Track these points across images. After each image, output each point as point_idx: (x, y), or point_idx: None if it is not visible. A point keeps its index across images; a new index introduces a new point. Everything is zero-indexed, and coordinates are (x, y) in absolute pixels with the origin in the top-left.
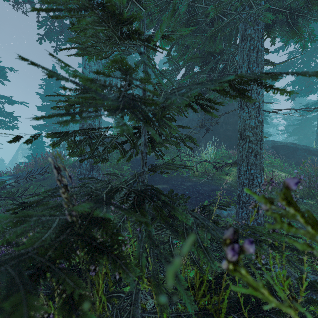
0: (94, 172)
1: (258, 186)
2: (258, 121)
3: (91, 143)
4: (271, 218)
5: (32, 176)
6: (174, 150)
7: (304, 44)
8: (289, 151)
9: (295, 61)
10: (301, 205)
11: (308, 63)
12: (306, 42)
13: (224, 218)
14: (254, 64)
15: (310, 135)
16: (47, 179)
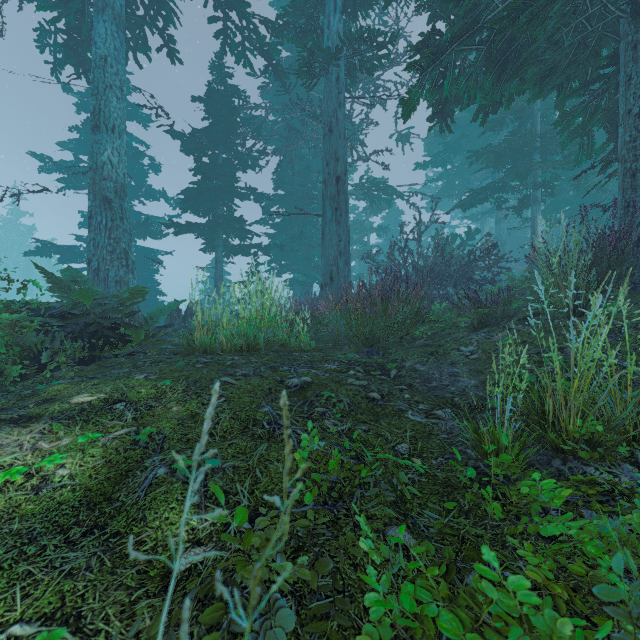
0: None
1: None
2: None
3: None
4: None
5: None
6: None
7: None
8: None
9: None
10: None
11: None
12: None
13: None
14: None
15: None
16: None
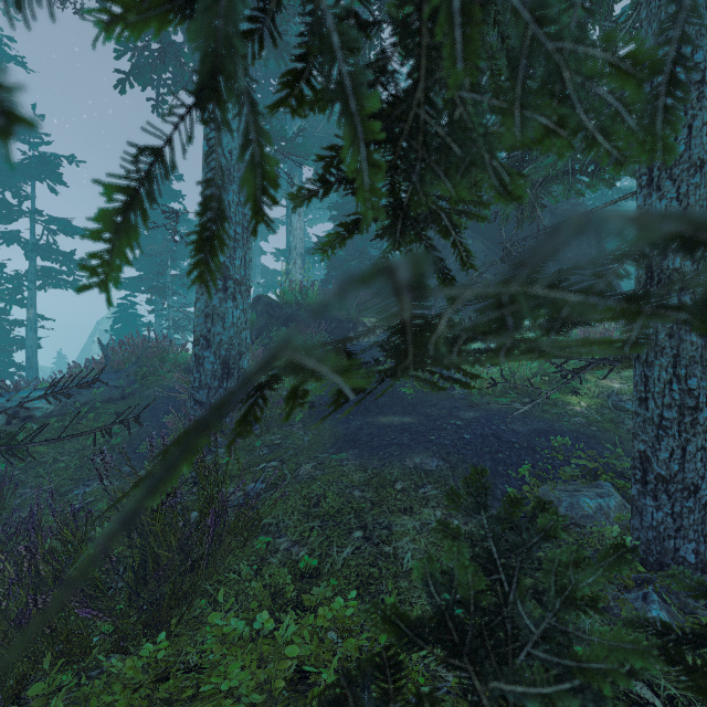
0: (230, 382)
1: None
2: None
3: None
4: None
5: (63, 390)
6: None
7: None
8: None
9: None
10: None
11: None
12: None
13: (588, 520)
14: (700, 42)
15: None
16: (131, 397)
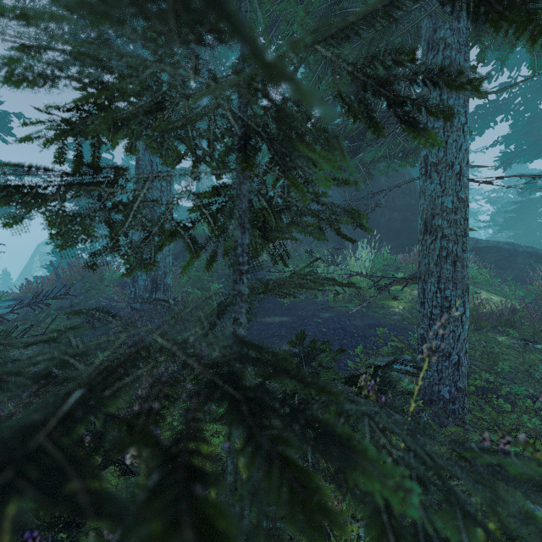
0: (158, 294)
1: (458, 320)
2: (459, 199)
3: (111, 225)
4: (479, 379)
5: (43, 300)
6: (300, 255)
7: (537, 63)
8: (502, 257)
9: (512, 100)
10: (532, 355)
11: (534, 103)
12: (541, 58)
13: None
14: (451, 93)
15: (535, 229)
16: (77, 306)
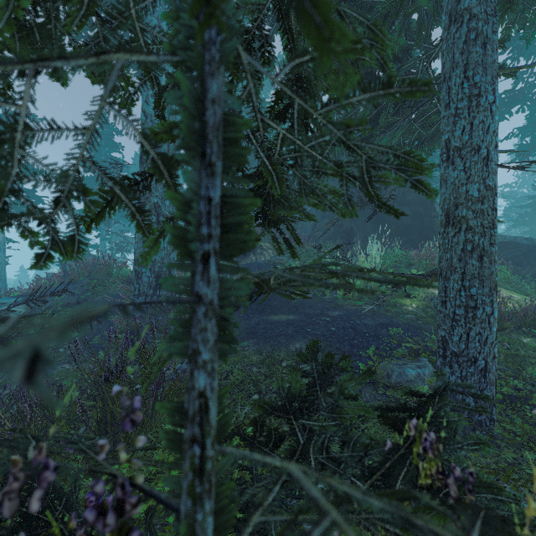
0: (162, 291)
1: (485, 322)
2: (486, 187)
3: None
4: (505, 385)
5: (40, 298)
6: (307, 251)
7: None
8: (520, 253)
9: (528, 89)
10: None
11: None
12: None
13: (411, 383)
14: (478, 69)
15: None
16: (84, 303)
